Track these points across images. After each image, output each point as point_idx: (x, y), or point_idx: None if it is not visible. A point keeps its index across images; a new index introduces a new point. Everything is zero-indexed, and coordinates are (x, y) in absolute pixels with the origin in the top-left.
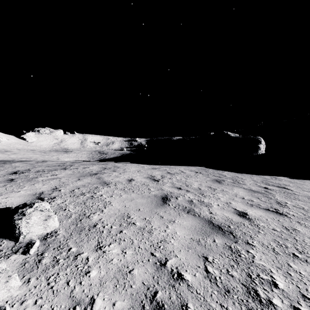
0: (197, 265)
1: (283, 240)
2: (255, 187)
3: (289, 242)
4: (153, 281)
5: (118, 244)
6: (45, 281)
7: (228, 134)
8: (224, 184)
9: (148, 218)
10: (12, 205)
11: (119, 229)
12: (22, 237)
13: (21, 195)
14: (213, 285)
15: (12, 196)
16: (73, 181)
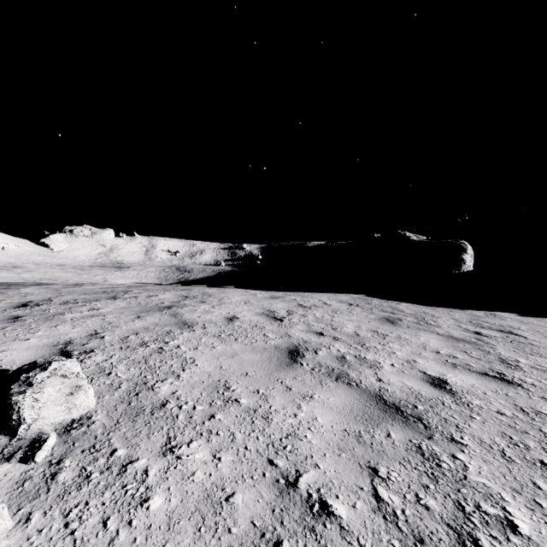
0: (358, 485)
1: (520, 435)
2: (457, 331)
3: (532, 438)
4: (273, 519)
5: (206, 442)
6: (61, 518)
7: (407, 236)
8: (402, 327)
9: (264, 390)
10: (13, 364)
11: (208, 411)
12: (24, 427)
13: (31, 346)
14: (390, 527)
15: (15, 348)
16: (127, 321)
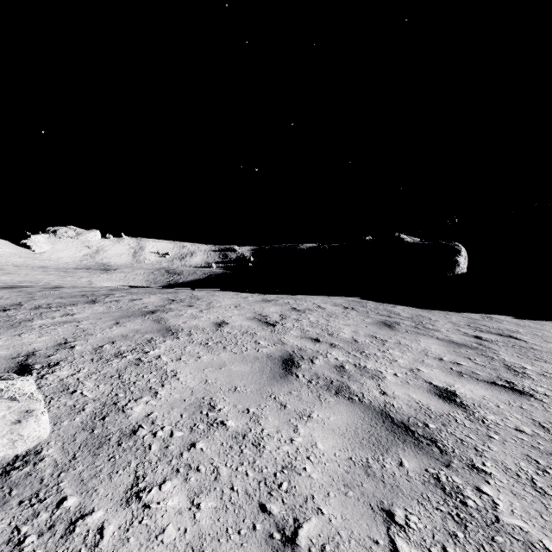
0: (372, 538)
1: (546, 458)
2: (457, 335)
3: None
4: None
5: (183, 482)
6: None
7: (401, 238)
8: (401, 331)
9: (255, 408)
10: None
11: (188, 439)
12: None
13: None
14: None
15: None
16: (104, 328)
